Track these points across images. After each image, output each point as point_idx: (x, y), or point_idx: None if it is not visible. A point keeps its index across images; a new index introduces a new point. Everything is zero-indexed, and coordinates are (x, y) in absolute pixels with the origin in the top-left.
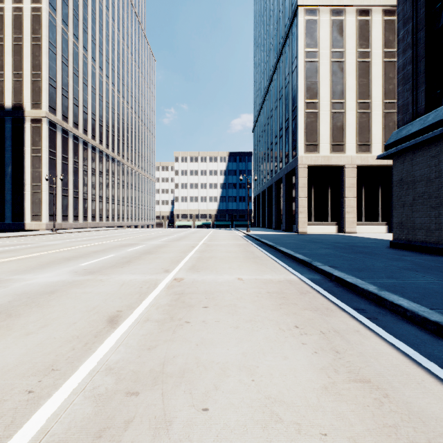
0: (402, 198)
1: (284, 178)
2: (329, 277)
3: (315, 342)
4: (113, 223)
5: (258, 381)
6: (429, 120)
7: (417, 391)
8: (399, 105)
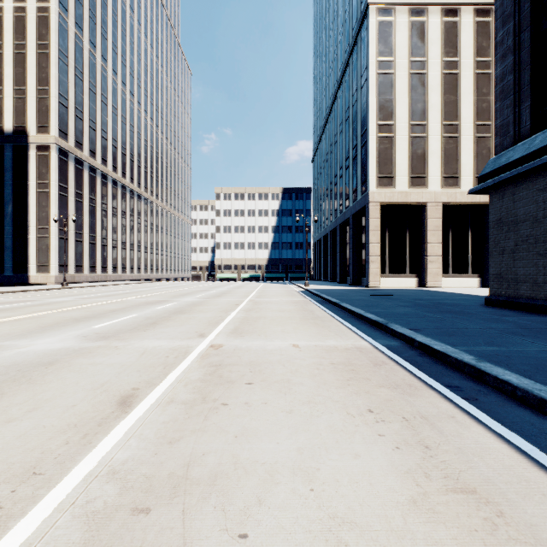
0: (501, 243)
1: (352, 220)
2: (410, 344)
3: (397, 433)
4: (139, 275)
5: (319, 490)
6: (536, 144)
7: (544, 507)
8: (496, 126)
